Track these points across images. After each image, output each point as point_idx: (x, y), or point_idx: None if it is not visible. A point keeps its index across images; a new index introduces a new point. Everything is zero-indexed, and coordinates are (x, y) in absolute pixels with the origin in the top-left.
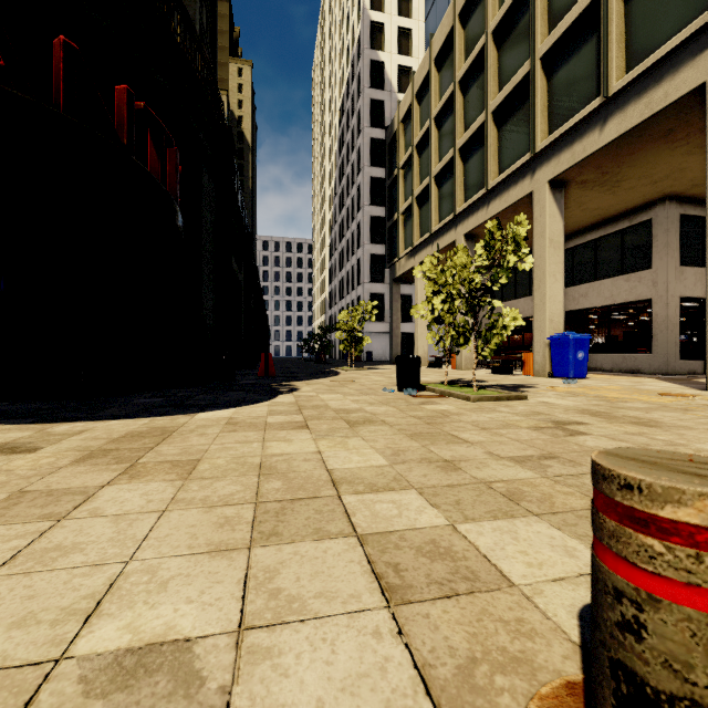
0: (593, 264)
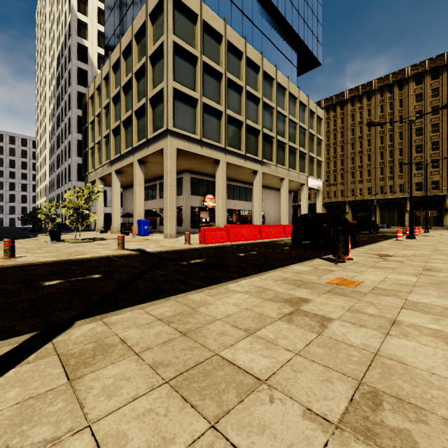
0: None
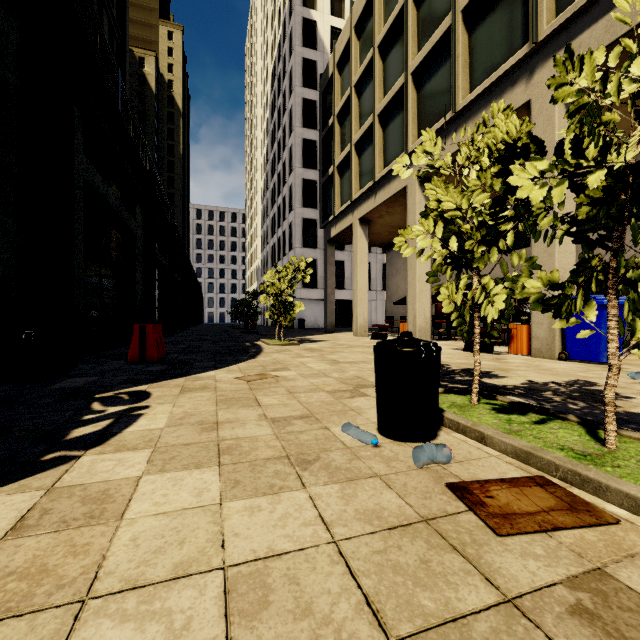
0: None
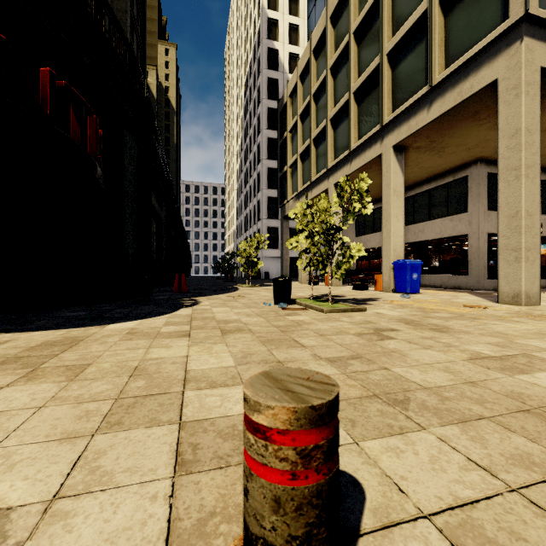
0: (428, 208)
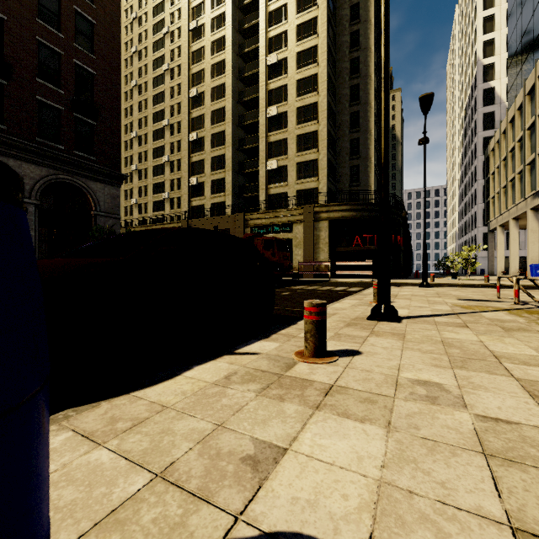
0: None
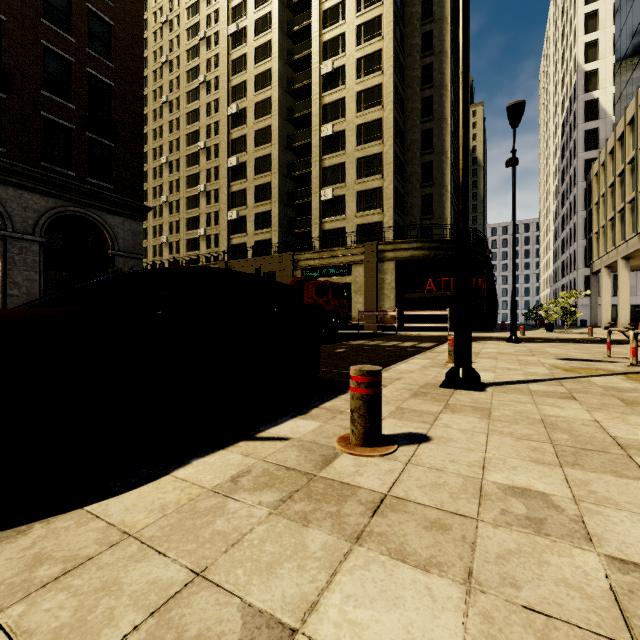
0: None
